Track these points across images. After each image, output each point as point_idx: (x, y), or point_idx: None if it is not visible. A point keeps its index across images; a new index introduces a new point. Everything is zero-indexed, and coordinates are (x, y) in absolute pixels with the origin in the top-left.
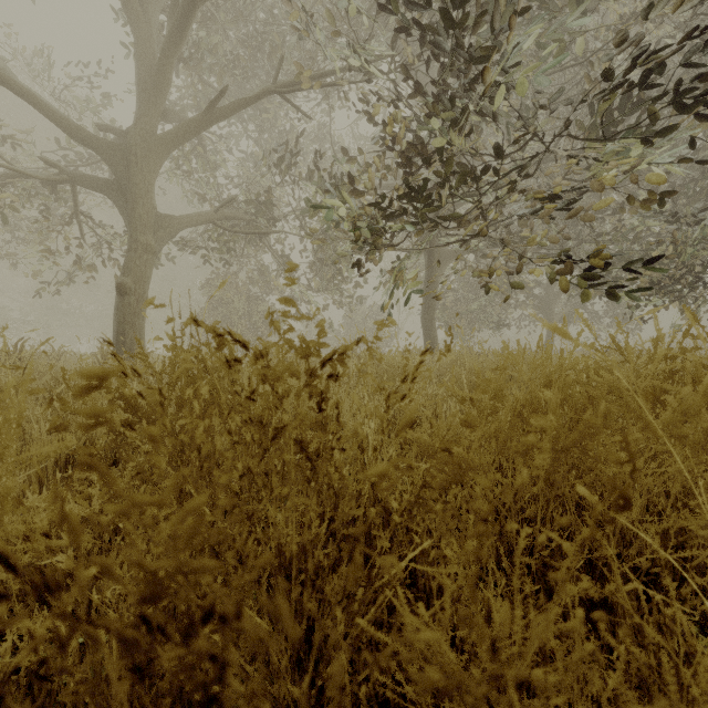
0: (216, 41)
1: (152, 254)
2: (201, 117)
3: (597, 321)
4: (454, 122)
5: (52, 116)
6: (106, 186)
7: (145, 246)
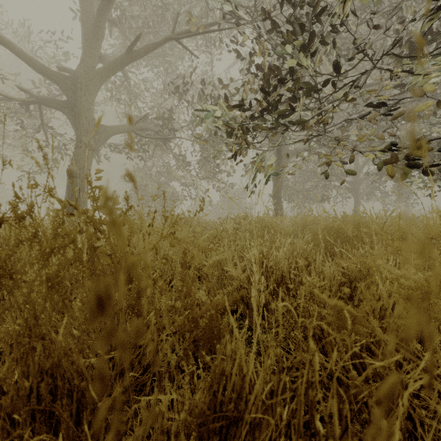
0: (136, 10)
1: (91, 151)
2: (125, 56)
3: (387, 198)
4: (305, 44)
5: (24, 56)
6: (61, 105)
7: (87, 144)
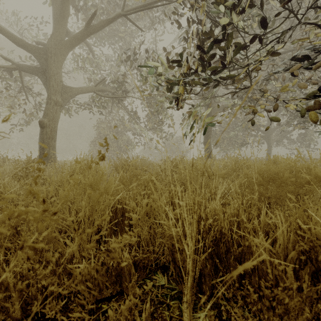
0: None
1: (59, 106)
2: (85, 30)
3: (293, 143)
4: (235, 5)
5: (5, 31)
6: (36, 70)
7: (55, 101)
